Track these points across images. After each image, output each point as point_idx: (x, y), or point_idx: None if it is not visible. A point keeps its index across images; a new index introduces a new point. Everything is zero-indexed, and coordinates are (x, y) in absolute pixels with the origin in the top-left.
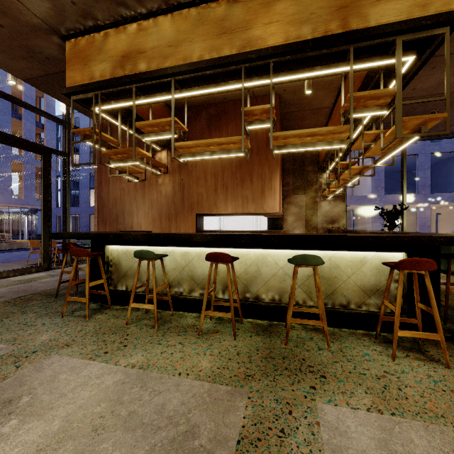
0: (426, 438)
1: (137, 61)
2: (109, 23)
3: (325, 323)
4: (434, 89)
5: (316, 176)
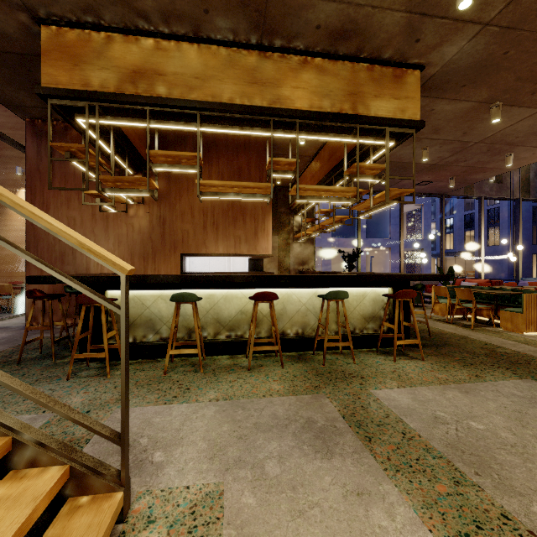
0: (431, 392)
1: (155, 82)
2: (116, 26)
3: (351, 343)
4: None
5: (289, 218)
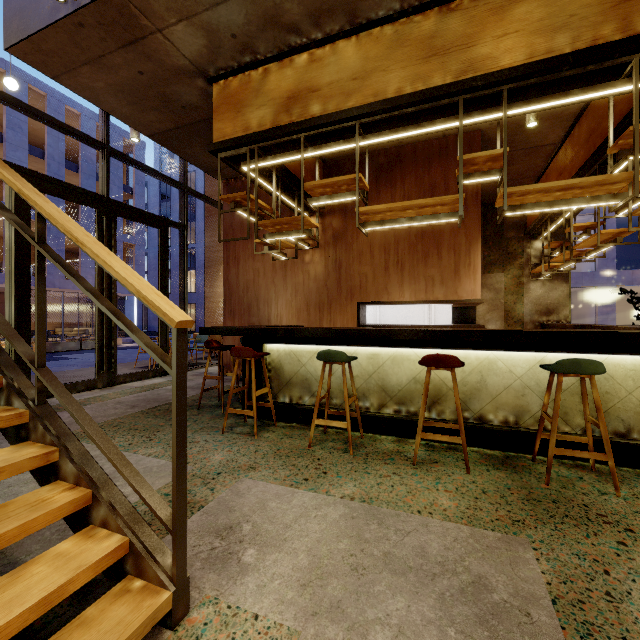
0: None
1: (309, 102)
2: (271, 56)
3: (610, 456)
4: None
5: (522, 246)
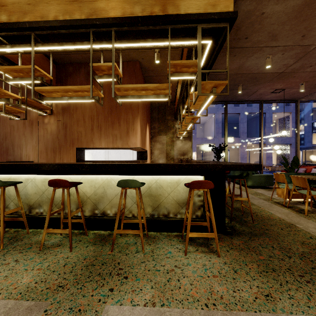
0: None
1: None
2: None
3: (141, 231)
4: (237, 70)
5: (173, 123)
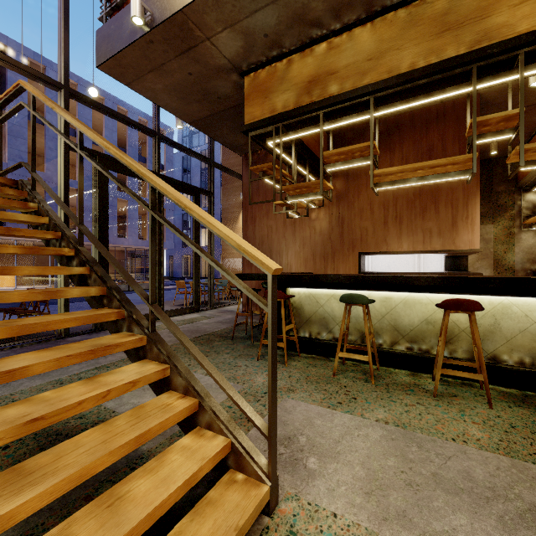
0: None
1: (327, 84)
2: (294, 48)
3: None
4: None
5: (513, 199)
